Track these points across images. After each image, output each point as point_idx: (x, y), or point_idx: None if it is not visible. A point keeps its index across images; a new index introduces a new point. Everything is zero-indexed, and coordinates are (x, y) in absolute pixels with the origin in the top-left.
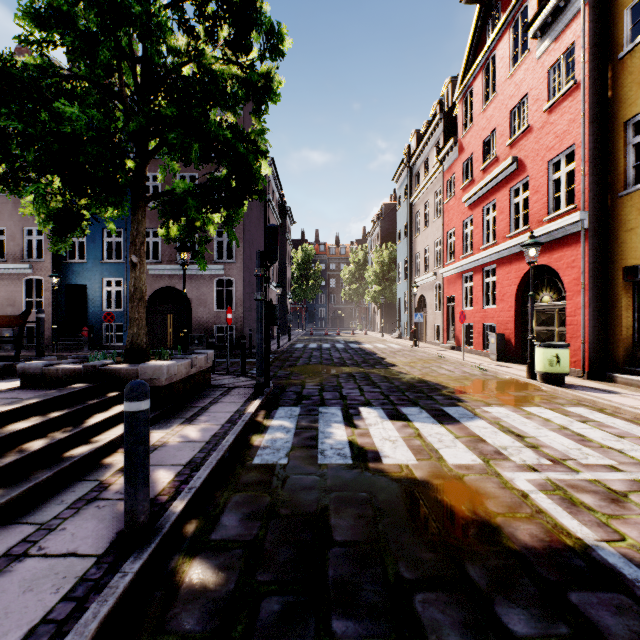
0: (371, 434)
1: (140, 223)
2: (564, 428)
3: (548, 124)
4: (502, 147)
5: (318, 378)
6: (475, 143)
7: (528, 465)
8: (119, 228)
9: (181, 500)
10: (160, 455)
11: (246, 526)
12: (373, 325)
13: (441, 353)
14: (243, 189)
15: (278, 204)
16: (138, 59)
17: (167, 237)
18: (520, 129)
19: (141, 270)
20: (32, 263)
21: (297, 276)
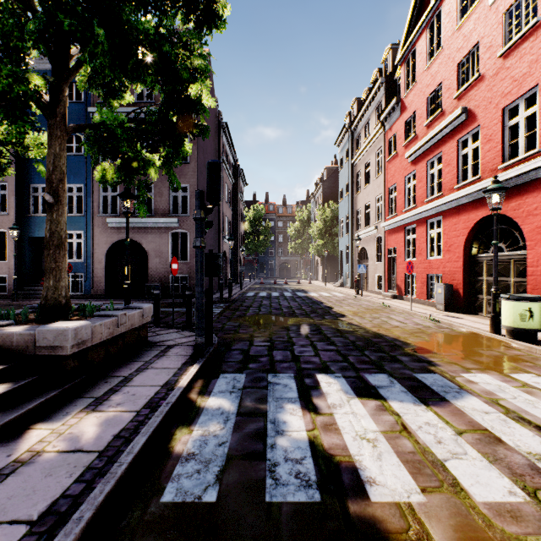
0: (339, 426)
1: (57, 156)
2: None
3: (503, 69)
4: (448, 100)
5: (267, 331)
6: (418, 100)
7: None
8: (79, 183)
9: None
10: (9, 490)
11: None
12: (316, 275)
13: (385, 302)
14: (182, 122)
15: (232, 167)
16: None
17: (102, 180)
18: (469, 80)
19: (59, 212)
20: None
21: (249, 232)
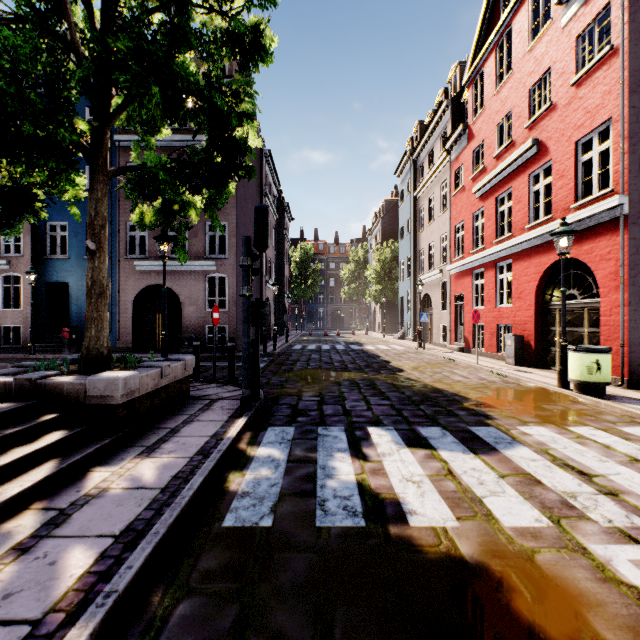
0: (386, 471)
1: (99, 202)
2: (635, 460)
3: (576, 99)
4: (519, 130)
5: (317, 386)
6: (487, 128)
7: (620, 529)
8: None
9: (81, 627)
10: (88, 515)
11: None
12: (374, 325)
13: (450, 356)
14: (227, 163)
15: (276, 200)
16: None
17: (140, 223)
18: (541, 108)
19: (101, 259)
20: (10, 259)
21: (296, 275)
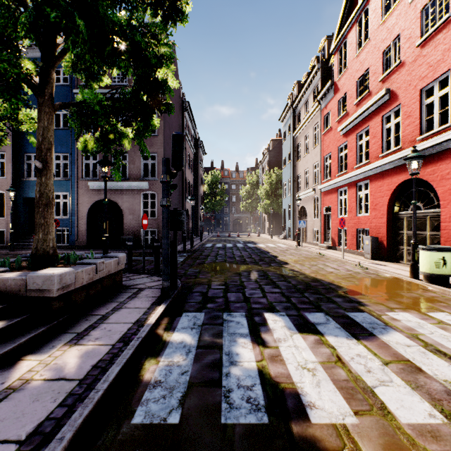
0: (283, 357)
1: (46, 129)
2: None
3: (421, 57)
4: (374, 83)
5: (223, 276)
6: (349, 83)
7: None
8: (66, 153)
9: None
10: (2, 413)
11: None
12: (263, 229)
13: (321, 252)
14: (151, 100)
15: (193, 139)
16: None
17: (84, 149)
18: (392, 66)
19: (47, 176)
20: None
21: (208, 193)
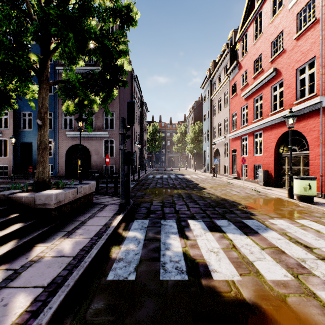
0: (199, 245)
1: (44, 99)
2: None
3: (296, 46)
4: (266, 63)
5: (160, 197)
6: (249, 63)
7: None
8: (50, 111)
9: None
10: (30, 273)
11: None
12: (190, 165)
13: (229, 181)
14: (113, 79)
15: (139, 101)
16: None
17: (67, 111)
18: (277, 52)
19: (45, 130)
20: (2, 131)
21: (150, 139)
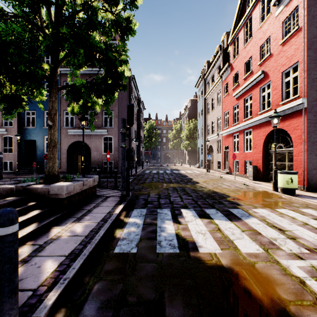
0: (189, 228)
1: (54, 102)
2: (306, 224)
3: (282, 52)
4: (255, 66)
5: (157, 190)
6: (240, 65)
7: (294, 254)
8: None
9: (55, 292)
10: (53, 247)
11: (101, 316)
12: (185, 161)
13: (222, 176)
14: (114, 84)
15: (136, 99)
16: (50, 3)
17: (72, 112)
18: (265, 56)
19: (54, 129)
20: (7, 128)
21: (146, 136)
